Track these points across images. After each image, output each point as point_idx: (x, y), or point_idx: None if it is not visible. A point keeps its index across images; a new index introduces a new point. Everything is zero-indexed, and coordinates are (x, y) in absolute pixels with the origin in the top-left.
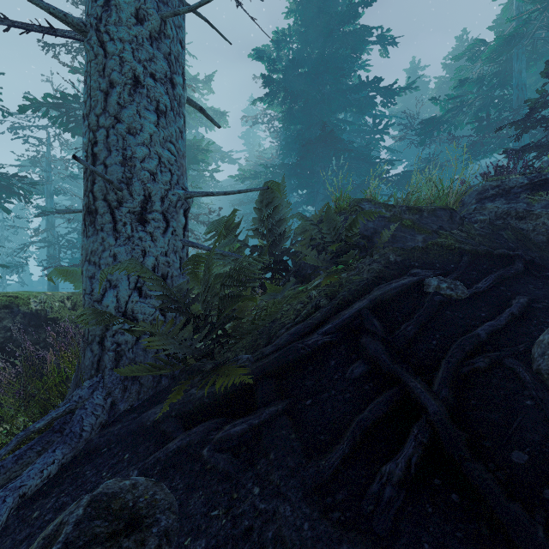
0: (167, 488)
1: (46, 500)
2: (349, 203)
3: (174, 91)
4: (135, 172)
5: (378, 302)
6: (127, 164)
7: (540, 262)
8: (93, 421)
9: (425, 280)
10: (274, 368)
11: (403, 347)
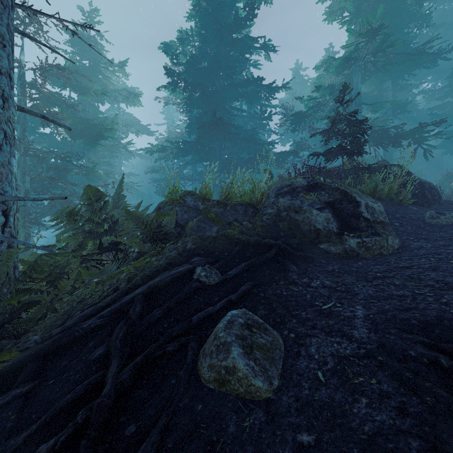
0: None
1: None
2: (181, 195)
3: None
4: None
5: (153, 288)
6: None
7: (290, 250)
8: None
9: (196, 268)
10: (46, 350)
11: (141, 331)
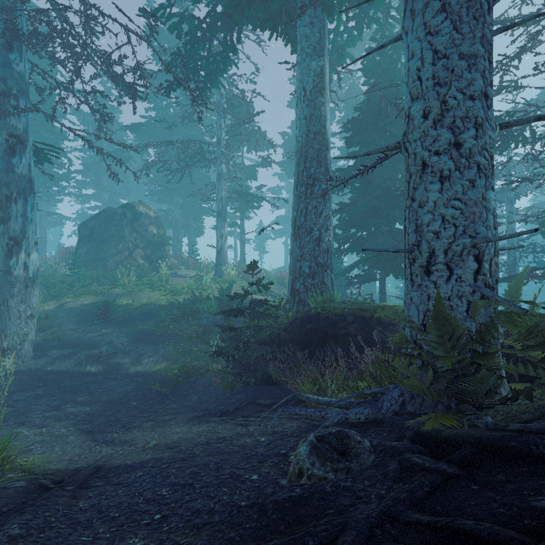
0: (373, 459)
1: (355, 429)
2: None
3: (460, 150)
4: (422, 236)
5: None
6: (418, 230)
7: None
8: (388, 405)
9: None
10: (488, 442)
11: None
